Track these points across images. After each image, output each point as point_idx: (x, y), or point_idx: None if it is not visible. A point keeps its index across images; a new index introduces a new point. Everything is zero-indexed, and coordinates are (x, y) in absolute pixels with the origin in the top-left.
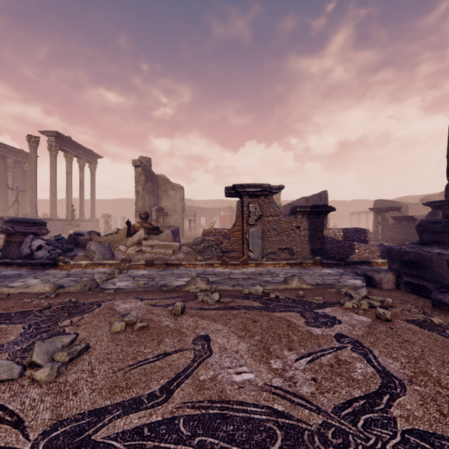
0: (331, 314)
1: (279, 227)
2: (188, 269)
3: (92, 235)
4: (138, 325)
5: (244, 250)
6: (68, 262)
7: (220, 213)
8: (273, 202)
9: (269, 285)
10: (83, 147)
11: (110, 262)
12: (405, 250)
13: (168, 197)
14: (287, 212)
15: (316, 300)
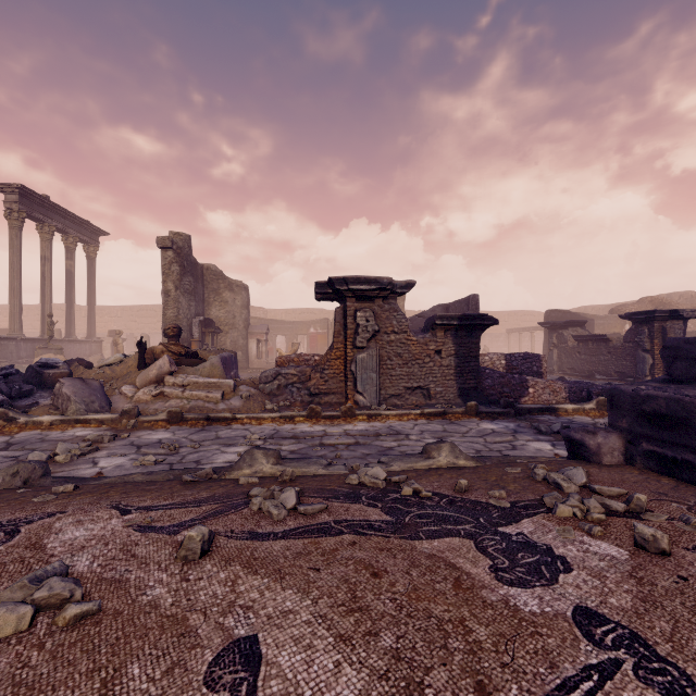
0: (539, 540)
1: (407, 352)
2: (247, 428)
3: (75, 366)
4: (68, 613)
5: (348, 392)
6: (14, 418)
7: (309, 330)
8: (398, 309)
9: (397, 463)
10: (72, 215)
11: (99, 418)
12: (647, 394)
13: (222, 302)
14: (417, 328)
15: (494, 499)
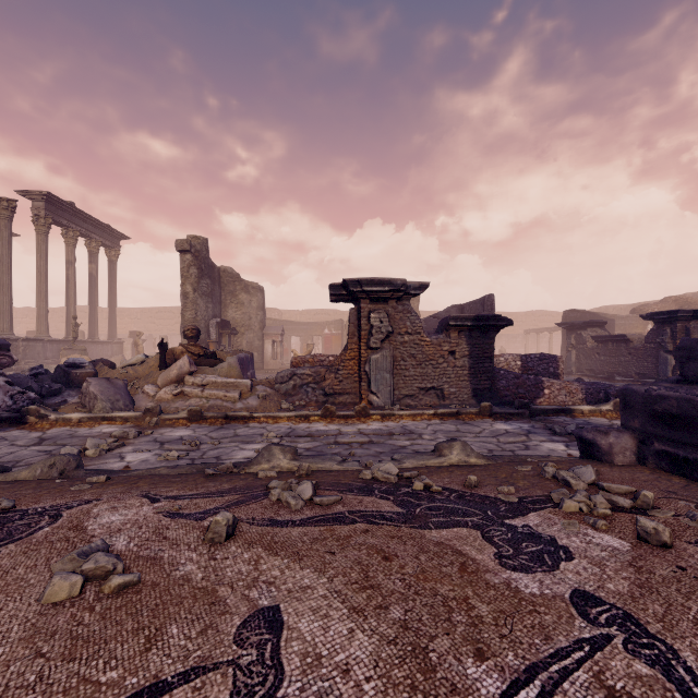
0: (544, 531)
1: (421, 353)
2: (264, 427)
3: (100, 366)
4: (113, 582)
5: (362, 392)
6: (46, 415)
7: (324, 331)
8: (411, 310)
9: (409, 460)
10: (95, 221)
11: (124, 415)
12: (659, 394)
13: (238, 304)
14: (431, 328)
15: (503, 494)
